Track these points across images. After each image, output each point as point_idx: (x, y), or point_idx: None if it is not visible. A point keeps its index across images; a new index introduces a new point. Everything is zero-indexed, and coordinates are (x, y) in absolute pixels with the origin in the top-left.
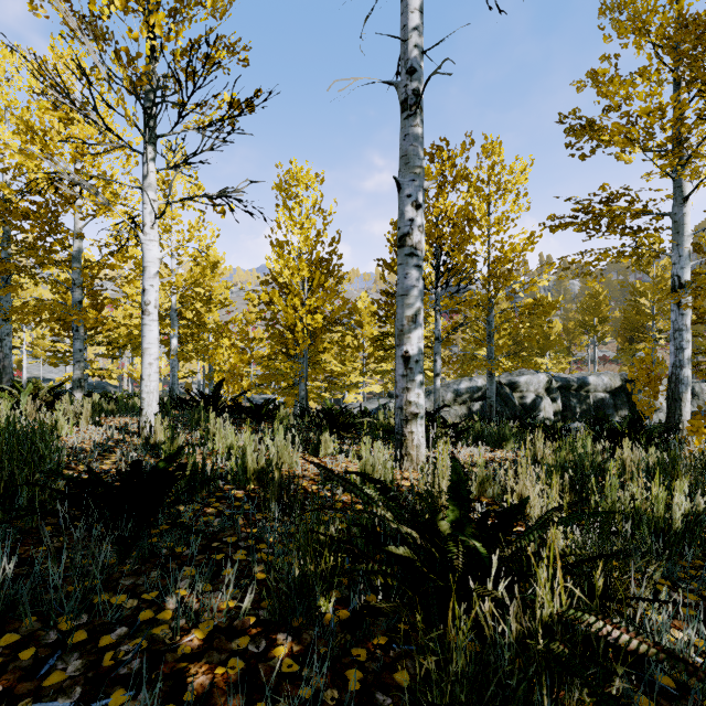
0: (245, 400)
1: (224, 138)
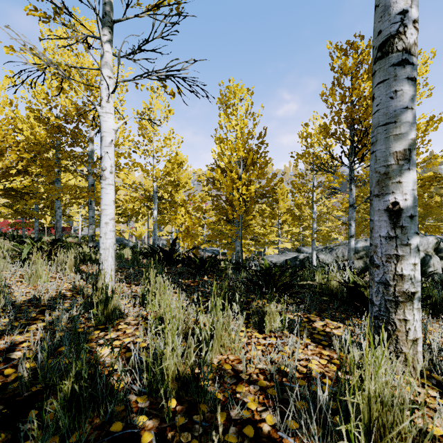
0: (200, 251)
1: (172, 26)
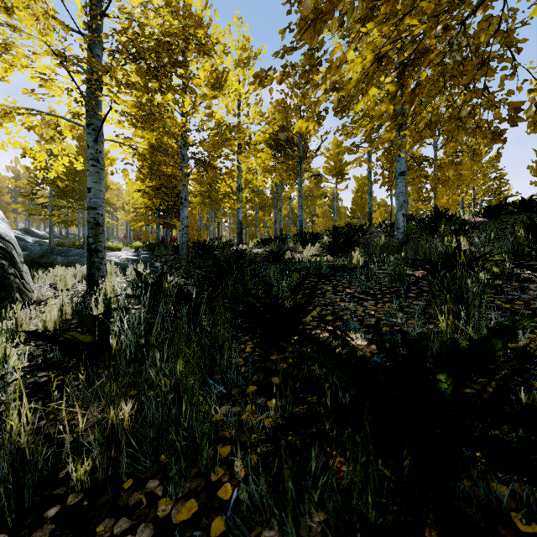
0: None
1: None
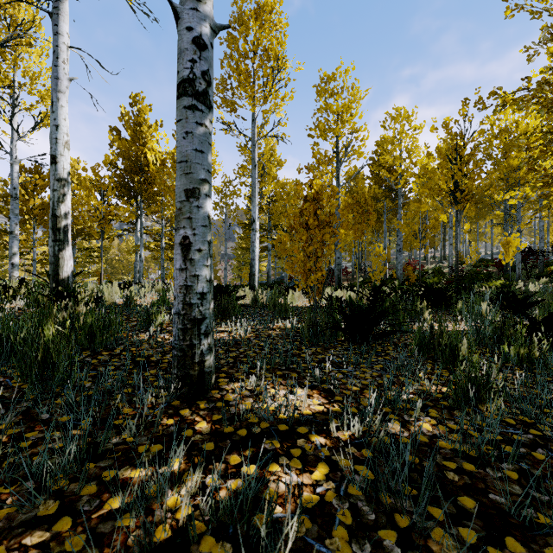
0: None
1: None
